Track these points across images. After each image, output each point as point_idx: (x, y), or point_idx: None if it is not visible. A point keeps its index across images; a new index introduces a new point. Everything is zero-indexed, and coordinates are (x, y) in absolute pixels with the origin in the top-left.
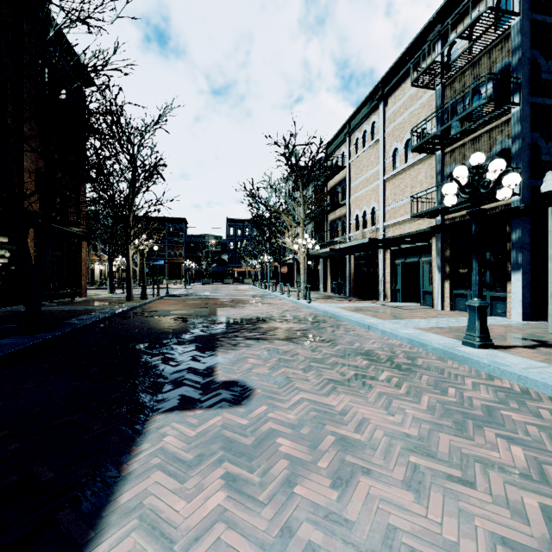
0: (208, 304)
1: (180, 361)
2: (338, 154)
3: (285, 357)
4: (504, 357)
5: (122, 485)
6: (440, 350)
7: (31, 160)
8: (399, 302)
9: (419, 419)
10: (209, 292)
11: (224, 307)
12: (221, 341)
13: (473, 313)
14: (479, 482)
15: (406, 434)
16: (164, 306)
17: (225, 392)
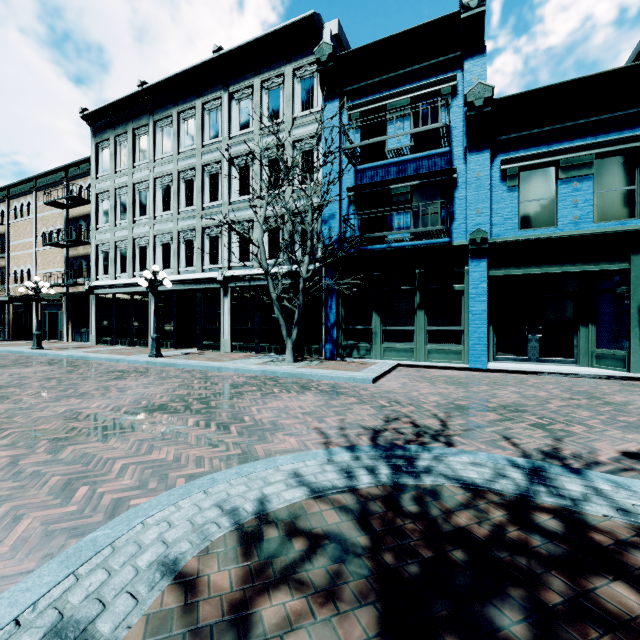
0: None
1: None
2: None
3: None
4: (40, 350)
5: None
6: (17, 352)
7: None
8: (48, 340)
9: None
10: None
11: None
12: None
13: (35, 337)
14: None
15: None
16: None
17: None
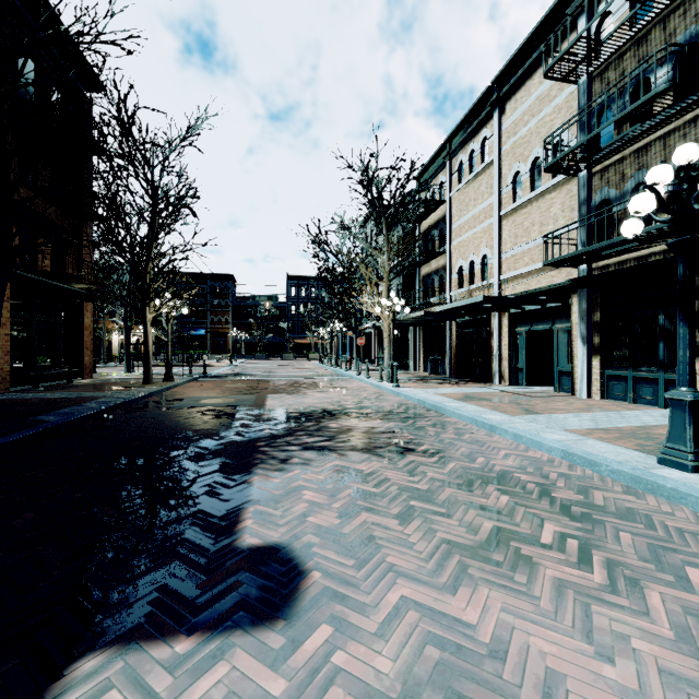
0: (256, 389)
1: (186, 497)
2: (435, 185)
3: (365, 487)
4: None
5: None
6: (626, 475)
7: None
8: (522, 386)
9: (676, 676)
10: (261, 371)
11: (278, 393)
12: (263, 452)
13: (681, 412)
14: None
15: None
16: (194, 392)
17: (250, 580)
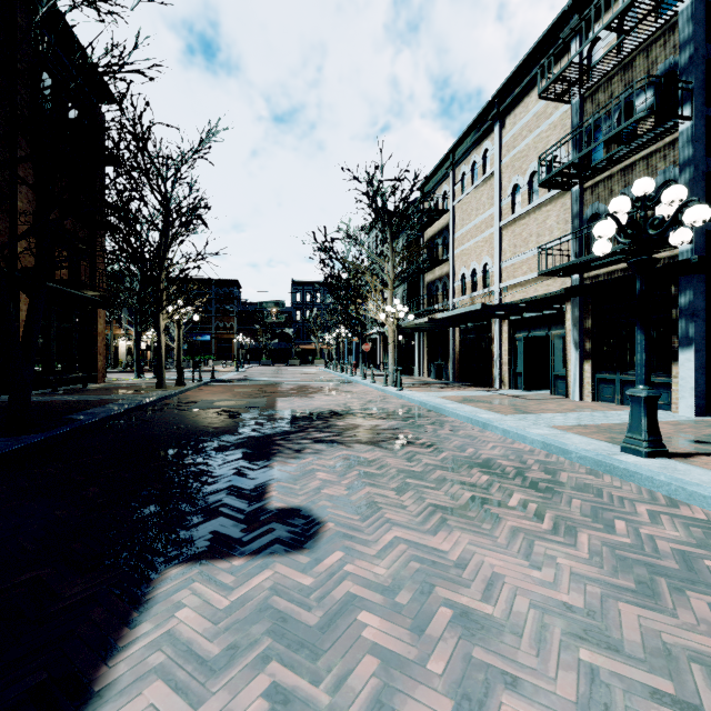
0: (265, 393)
1: (219, 476)
2: (438, 194)
3: (369, 470)
4: (687, 471)
5: (90, 710)
6: (591, 460)
7: (28, 200)
8: (521, 389)
9: (581, 576)
10: (267, 377)
11: (287, 396)
12: (279, 445)
13: (638, 407)
14: (709, 706)
15: (565, 604)
16: (206, 395)
17: (280, 528)
